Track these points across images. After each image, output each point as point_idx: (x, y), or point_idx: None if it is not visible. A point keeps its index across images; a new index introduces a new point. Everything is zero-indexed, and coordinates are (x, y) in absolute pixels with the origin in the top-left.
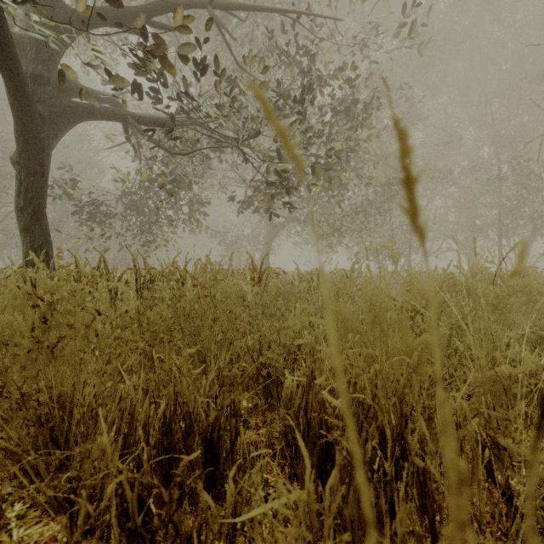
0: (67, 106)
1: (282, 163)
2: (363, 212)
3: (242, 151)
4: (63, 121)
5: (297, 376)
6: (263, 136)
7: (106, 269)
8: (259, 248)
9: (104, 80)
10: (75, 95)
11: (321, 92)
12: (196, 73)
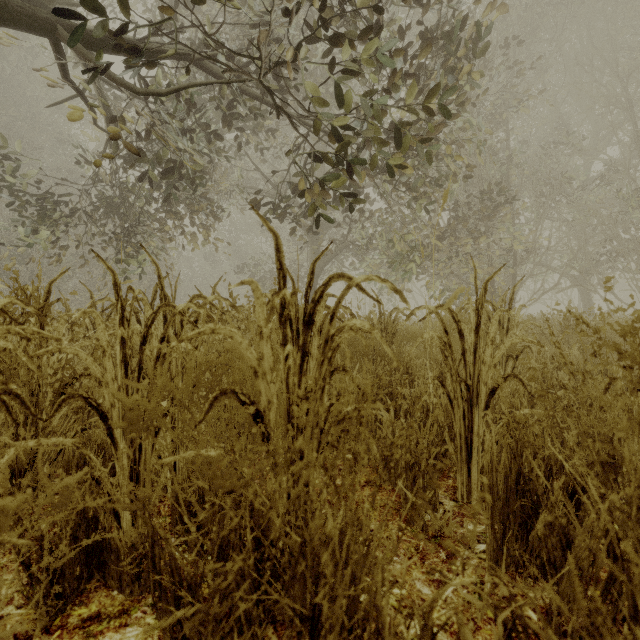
0: None
1: (343, 118)
2: (452, 231)
3: (271, 92)
4: None
5: None
6: (310, 62)
7: None
8: (301, 287)
9: None
10: None
11: (409, 3)
12: None
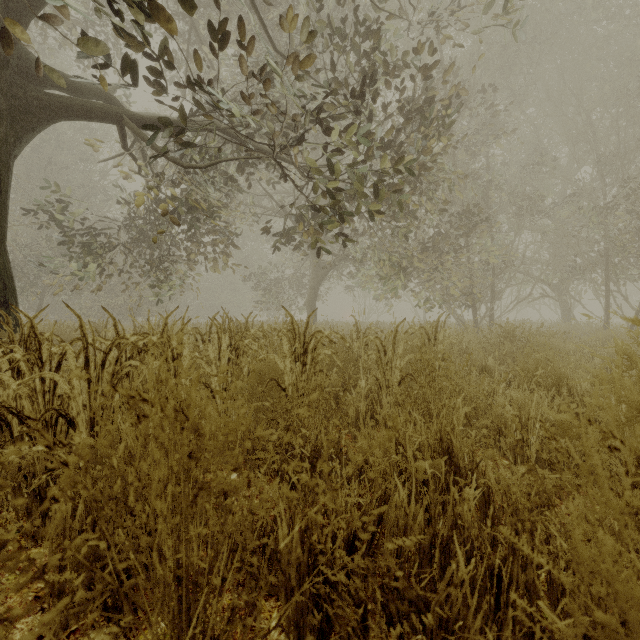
0: (35, 99)
1: (334, 181)
2: (435, 249)
3: (280, 164)
4: (29, 120)
5: (396, 634)
6: (309, 143)
7: (36, 340)
8: (303, 293)
9: (80, 55)
10: (49, 85)
11: (386, 87)
12: (213, 47)
